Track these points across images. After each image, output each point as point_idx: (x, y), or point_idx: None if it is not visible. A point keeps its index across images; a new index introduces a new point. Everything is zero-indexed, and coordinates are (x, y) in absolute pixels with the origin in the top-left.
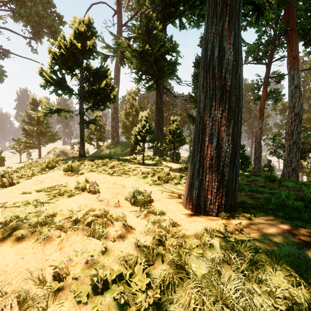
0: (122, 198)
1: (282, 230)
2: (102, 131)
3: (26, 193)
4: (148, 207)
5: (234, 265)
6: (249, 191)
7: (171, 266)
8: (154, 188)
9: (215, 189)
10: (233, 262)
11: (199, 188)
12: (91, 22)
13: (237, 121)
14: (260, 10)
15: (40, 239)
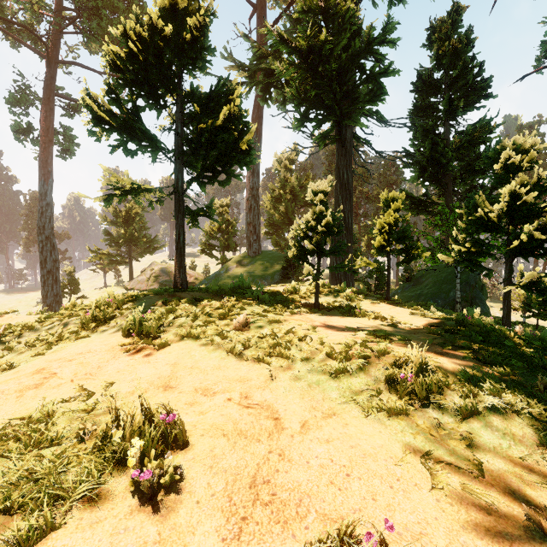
0: None
1: None
2: (231, 232)
3: None
4: None
5: None
6: None
7: None
8: (385, 432)
9: None
10: None
11: None
12: None
13: None
14: None
15: None
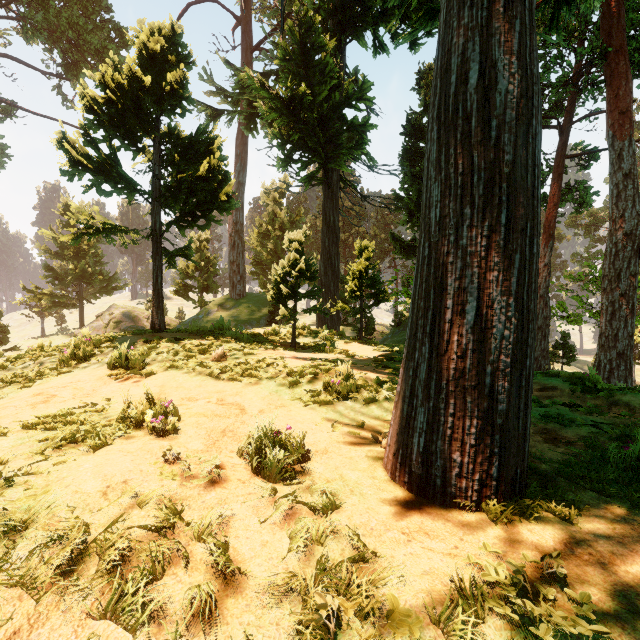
0: (231, 449)
1: None
2: (211, 271)
3: None
4: (295, 481)
5: None
6: (541, 420)
7: None
8: (314, 413)
9: (471, 438)
10: None
11: (430, 431)
12: (176, 31)
13: (530, 255)
14: None
15: None
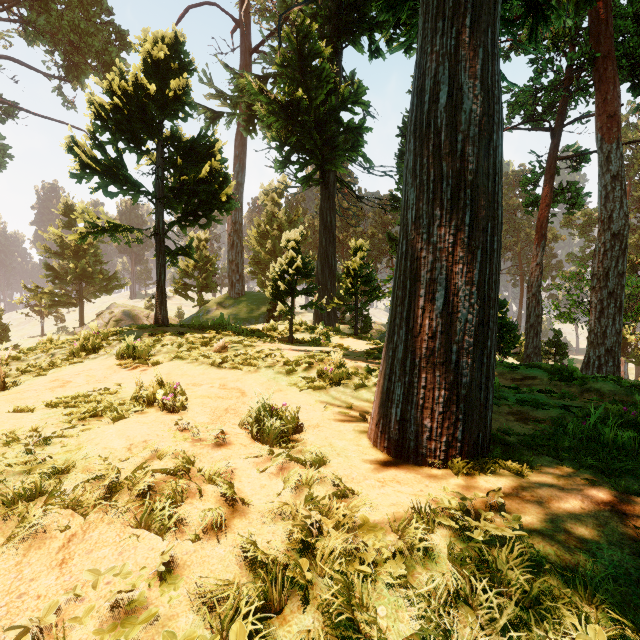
0: (234, 422)
1: (595, 504)
2: (210, 270)
3: (24, 411)
4: (290, 446)
5: (484, 610)
6: (517, 403)
7: (326, 615)
8: (309, 396)
9: (439, 406)
10: (481, 601)
11: (406, 402)
12: (179, 39)
13: (491, 251)
14: (540, 10)
15: (15, 536)
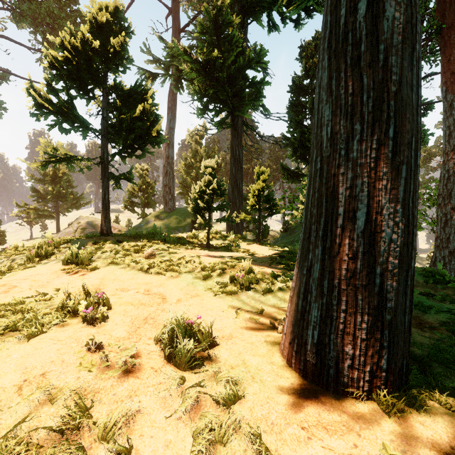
0: (149, 336)
1: None
2: (150, 192)
3: None
4: (202, 369)
5: None
6: None
7: None
8: (222, 301)
9: (362, 332)
10: None
11: (323, 325)
12: (119, 7)
13: (415, 166)
14: None
15: None
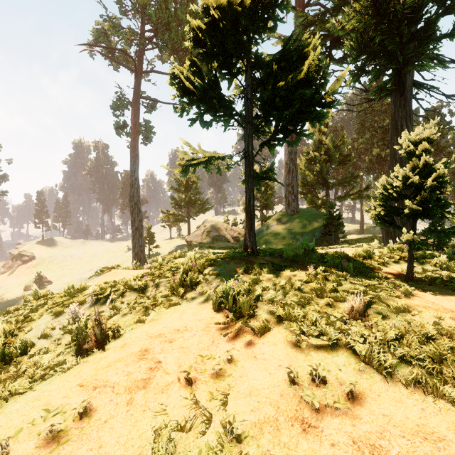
0: None
1: None
2: (269, 193)
3: None
4: None
5: None
6: None
7: None
8: None
9: None
10: None
11: None
12: None
13: None
14: None
15: None
